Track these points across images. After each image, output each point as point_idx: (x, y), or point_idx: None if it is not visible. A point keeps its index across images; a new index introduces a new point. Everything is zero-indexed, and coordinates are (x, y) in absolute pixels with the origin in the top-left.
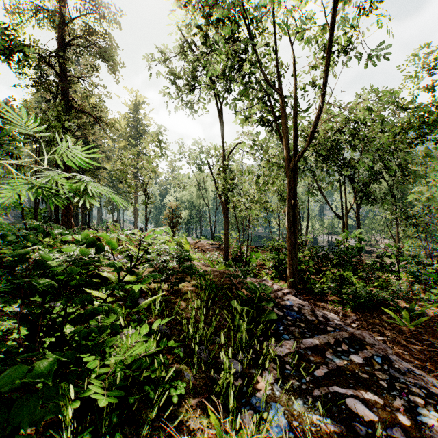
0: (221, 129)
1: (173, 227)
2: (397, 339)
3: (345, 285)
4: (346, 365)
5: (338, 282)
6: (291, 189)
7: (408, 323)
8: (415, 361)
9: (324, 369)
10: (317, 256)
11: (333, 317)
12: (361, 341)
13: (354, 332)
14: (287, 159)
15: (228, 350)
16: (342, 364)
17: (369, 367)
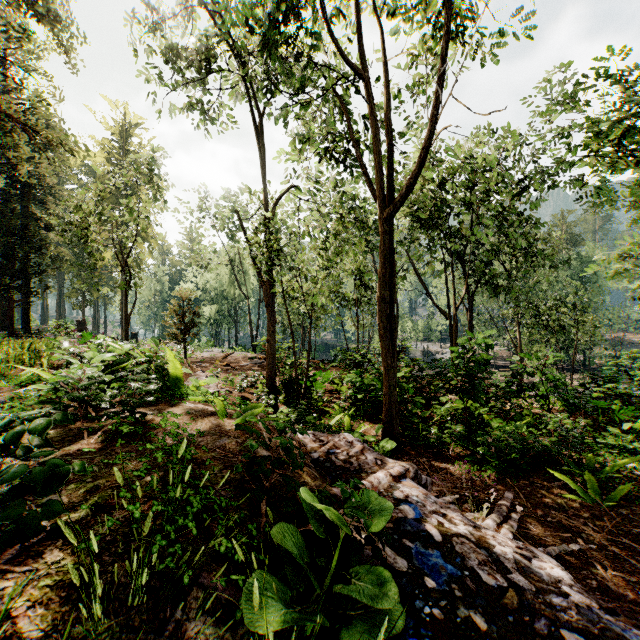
0: (262, 155)
1: (184, 331)
2: (598, 540)
3: (474, 424)
4: None
5: (463, 422)
6: (388, 256)
7: (600, 498)
8: None
9: None
10: (422, 376)
11: (552, 572)
12: None
13: None
14: (380, 200)
15: None
16: None
17: None
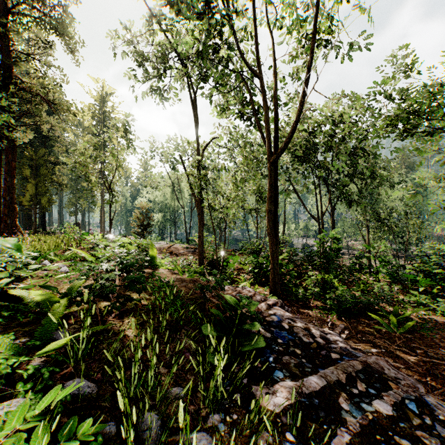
0: (195, 120)
1: (143, 230)
2: (390, 349)
3: (328, 288)
4: (372, 421)
5: (320, 286)
6: (272, 185)
7: (397, 329)
8: (414, 376)
9: (345, 436)
10: (297, 259)
11: (335, 337)
12: (379, 375)
13: (367, 360)
14: (268, 152)
15: (192, 433)
16: (367, 420)
17: (405, 423)
